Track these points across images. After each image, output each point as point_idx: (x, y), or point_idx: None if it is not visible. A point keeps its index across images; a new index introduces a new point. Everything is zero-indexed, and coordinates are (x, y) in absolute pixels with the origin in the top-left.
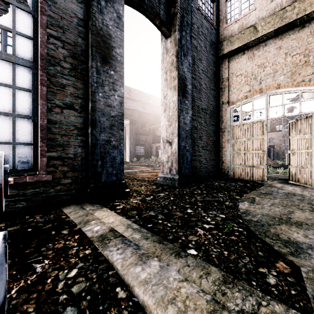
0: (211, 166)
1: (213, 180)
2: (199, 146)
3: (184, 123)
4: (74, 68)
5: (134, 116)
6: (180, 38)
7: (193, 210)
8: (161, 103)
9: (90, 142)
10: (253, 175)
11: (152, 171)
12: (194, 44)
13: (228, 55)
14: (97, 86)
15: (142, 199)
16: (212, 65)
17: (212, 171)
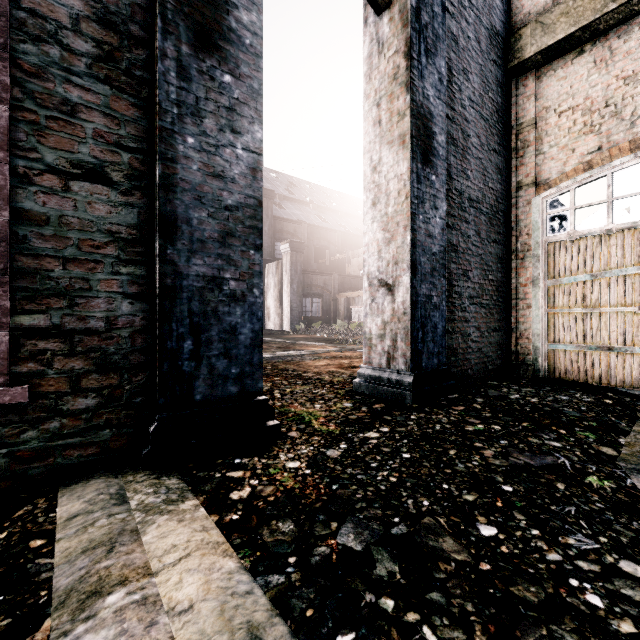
0: (492, 347)
1: (499, 385)
2: (463, 295)
3: (428, 234)
4: (109, 56)
5: (299, 234)
6: (418, 5)
7: (497, 524)
8: (364, 184)
9: (156, 283)
10: (610, 372)
11: (340, 354)
12: (450, 29)
13: (535, 61)
14: (181, 115)
15: (313, 458)
16: (494, 88)
17: (494, 360)
